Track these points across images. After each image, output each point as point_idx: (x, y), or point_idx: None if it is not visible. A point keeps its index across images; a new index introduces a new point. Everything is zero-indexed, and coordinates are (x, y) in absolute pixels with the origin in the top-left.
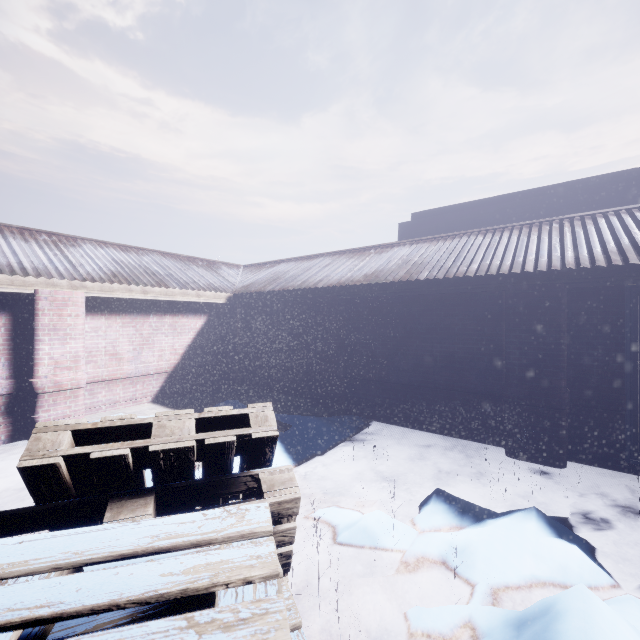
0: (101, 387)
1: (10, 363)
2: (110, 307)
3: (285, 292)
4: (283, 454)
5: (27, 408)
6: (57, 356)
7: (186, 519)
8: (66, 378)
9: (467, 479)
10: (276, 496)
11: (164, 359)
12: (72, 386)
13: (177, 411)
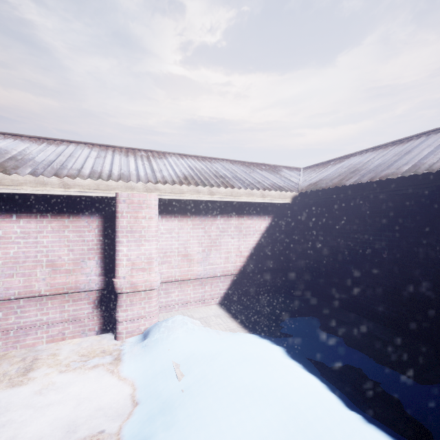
0: (174, 287)
1: (102, 261)
2: (182, 209)
3: (379, 183)
4: None
5: (114, 304)
6: (133, 257)
7: None
8: (140, 279)
9: None
10: None
11: (230, 261)
12: (145, 287)
13: None
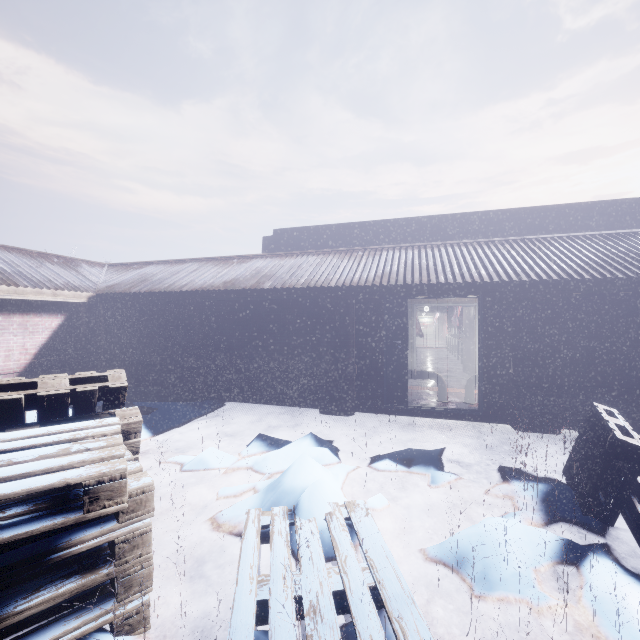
0: None
1: None
2: None
3: (152, 294)
4: (144, 429)
5: None
6: None
7: (67, 425)
8: None
9: (289, 430)
10: (126, 421)
11: (12, 359)
12: None
13: (55, 375)
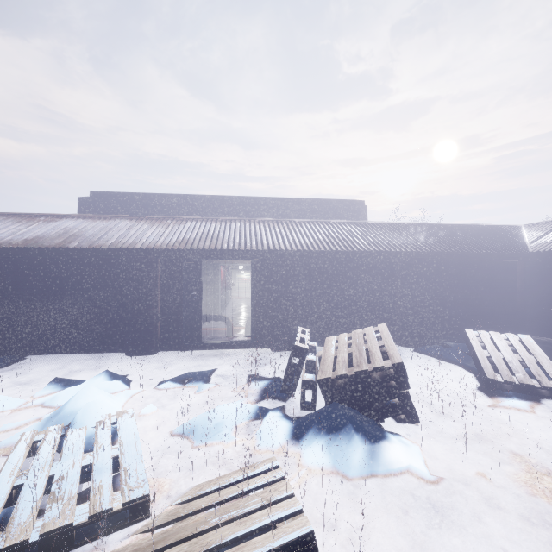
0: None
1: None
2: None
3: None
4: None
5: None
6: None
7: None
8: None
9: (93, 373)
10: None
11: None
12: None
13: None
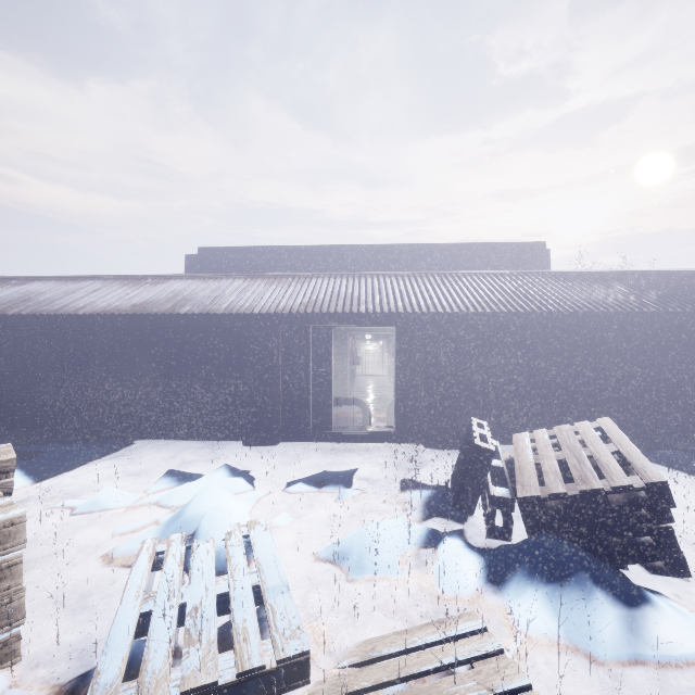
0: None
1: None
2: None
3: (37, 317)
4: (24, 476)
5: None
6: None
7: None
8: None
9: (207, 465)
10: None
11: None
12: None
13: None
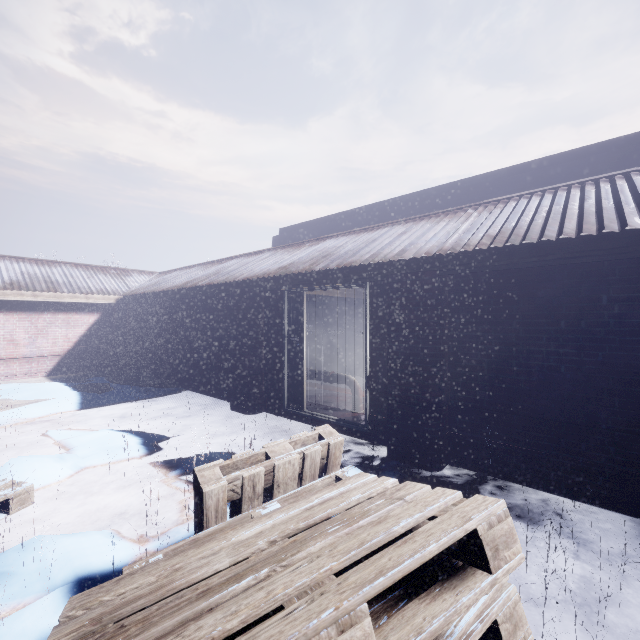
0: (0, 363)
1: None
2: (8, 307)
3: (146, 295)
4: (78, 404)
5: None
6: None
7: None
8: None
9: (186, 421)
10: None
11: (58, 345)
12: None
13: None
